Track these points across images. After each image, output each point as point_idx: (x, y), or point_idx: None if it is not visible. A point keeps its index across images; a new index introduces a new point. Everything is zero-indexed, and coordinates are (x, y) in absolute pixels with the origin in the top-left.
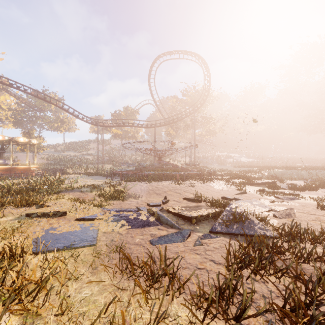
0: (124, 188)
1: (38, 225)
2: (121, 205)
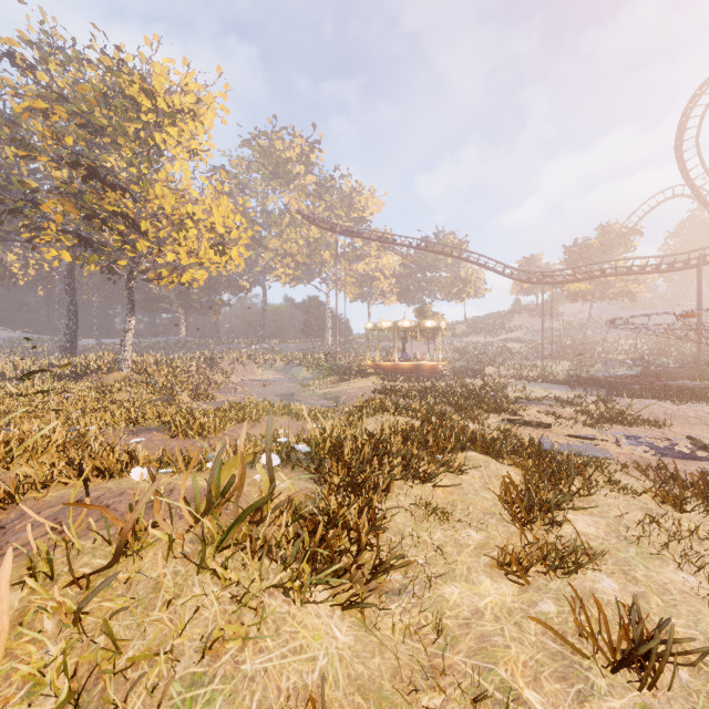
0: (628, 406)
1: (526, 433)
2: (628, 431)
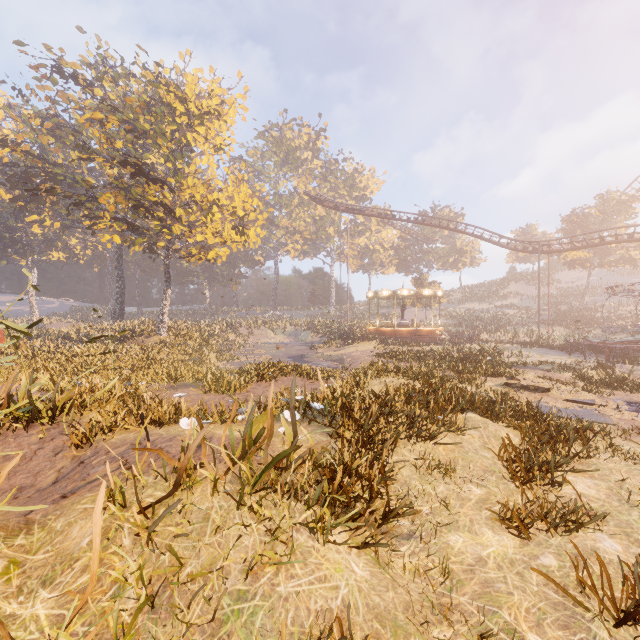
0: (629, 373)
1: (523, 396)
2: (629, 398)
